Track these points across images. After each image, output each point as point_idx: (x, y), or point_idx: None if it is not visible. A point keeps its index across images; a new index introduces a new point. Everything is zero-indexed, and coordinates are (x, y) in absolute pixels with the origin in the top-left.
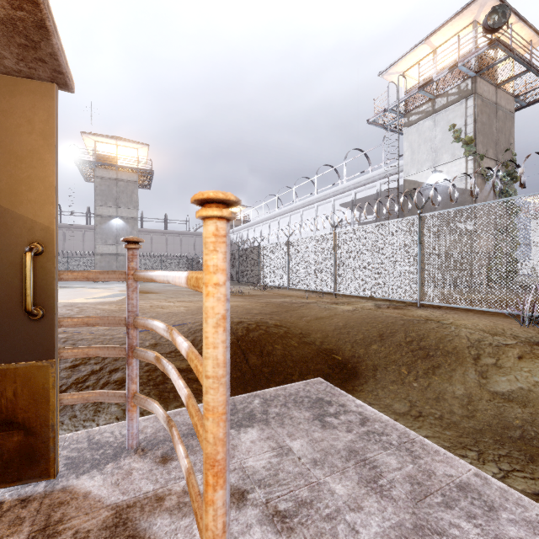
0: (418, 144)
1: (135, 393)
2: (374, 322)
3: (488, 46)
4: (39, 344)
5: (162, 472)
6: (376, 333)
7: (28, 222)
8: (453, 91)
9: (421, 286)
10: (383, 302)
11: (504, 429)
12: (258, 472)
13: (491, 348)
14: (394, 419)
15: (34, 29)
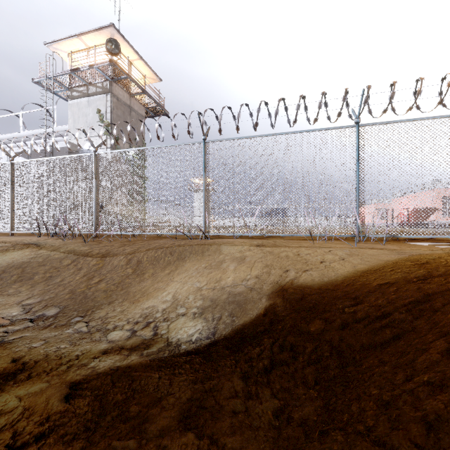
0: (79, 116)
1: None
2: None
3: (109, 63)
4: None
5: None
6: None
7: None
8: (100, 85)
9: (13, 219)
10: None
11: None
12: None
13: None
14: None
15: None
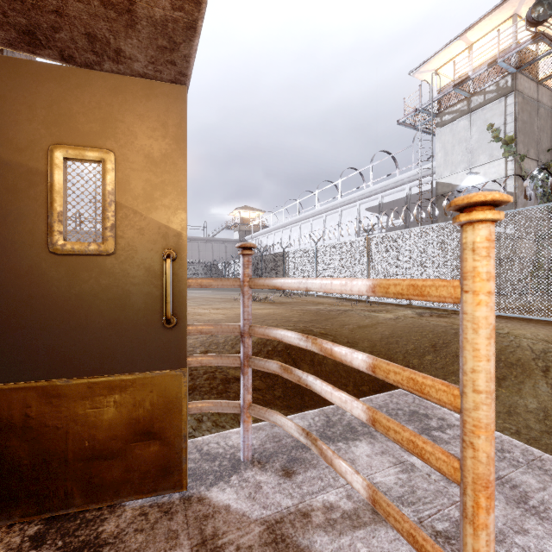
0: (452, 145)
1: (250, 404)
2: (423, 331)
3: (531, 40)
4: (172, 353)
5: (292, 486)
6: (427, 342)
7: (162, 228)
8: (491, 88)
9: None
10: (423, 310)
11: None
12: (393, 489)
13: None
14: None
15: (182, 30)
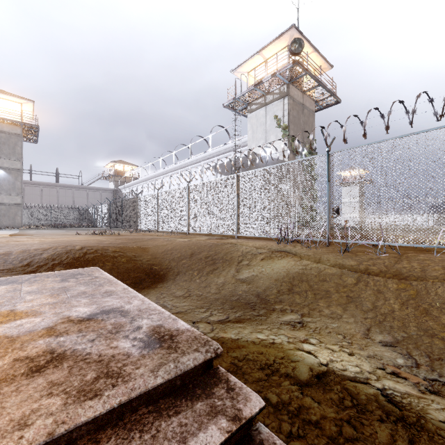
0: (257, 126)
1: None
2: (193, 246)
3: (292, 64)
4: None
5: None
6: (190, 252)
7: None
8: (276, 91)
9: (238, 224)
10: (217, 237)
11: (231, 297)
12: None
13: (251, 255)
14: (171, 300)
15: None
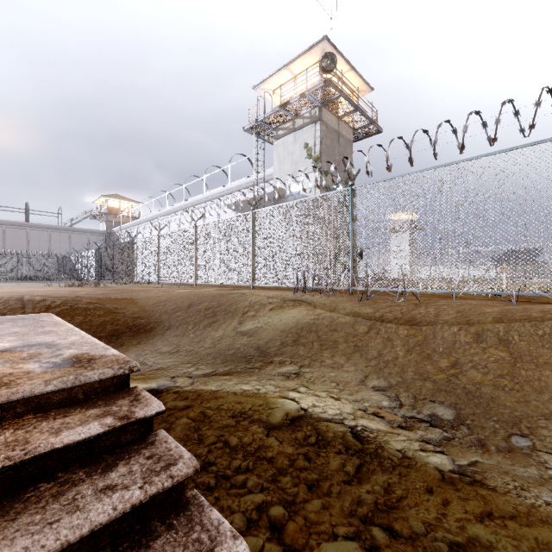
0: (284, 156)
1: None
2: (193, 297)
3: (323, 83)
4: None
5: None
6: (187, 303)
7: None
8: (307, 115)
9: (253, 272)
10: (229, 288)
11: (226, 350)
12: None
13: (259, 305)
14: (154, 356)
15: None
